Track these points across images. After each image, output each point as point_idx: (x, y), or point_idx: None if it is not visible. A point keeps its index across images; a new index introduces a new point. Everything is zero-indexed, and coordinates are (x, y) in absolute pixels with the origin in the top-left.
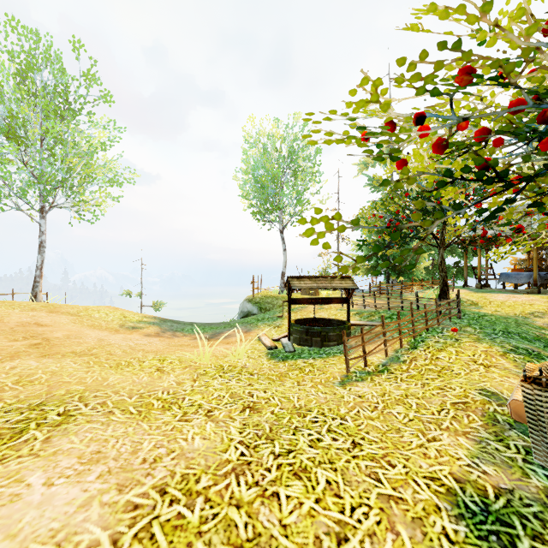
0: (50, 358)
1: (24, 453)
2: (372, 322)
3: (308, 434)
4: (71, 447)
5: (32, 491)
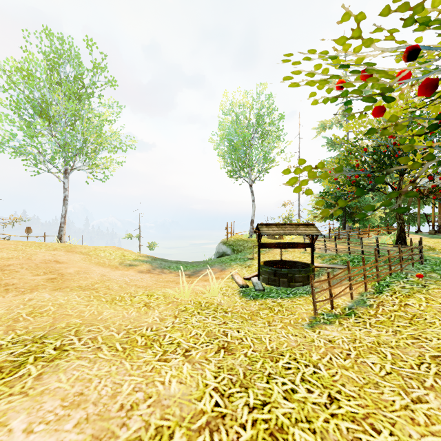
0: (61, 291)
1: (15, 391)
2: (334, 265)
3: (282, 383)
4: (58, 386)
5: (12, 439)
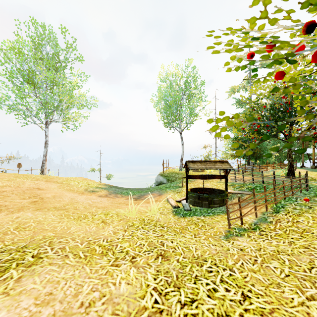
0: (40, 211)
1: None
2: (242, 191)
3: (206, 283)
4: (33, 287)
5: None
